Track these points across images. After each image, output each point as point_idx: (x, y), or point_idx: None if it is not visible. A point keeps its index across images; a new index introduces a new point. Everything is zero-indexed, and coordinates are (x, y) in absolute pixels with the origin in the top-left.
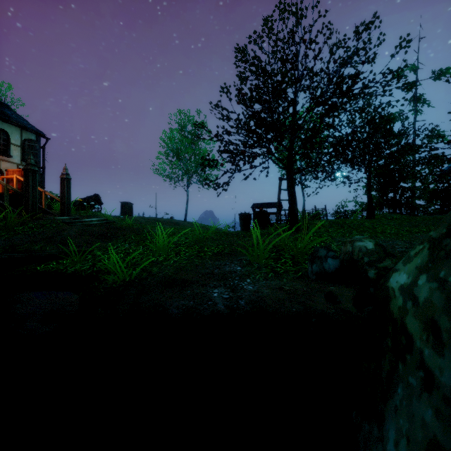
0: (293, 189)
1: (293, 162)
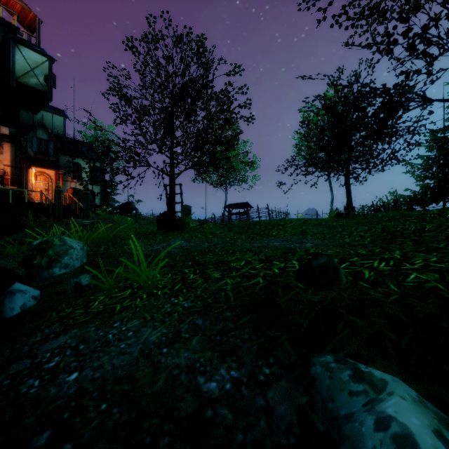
0: (171, 193)
1: (173, 169)
